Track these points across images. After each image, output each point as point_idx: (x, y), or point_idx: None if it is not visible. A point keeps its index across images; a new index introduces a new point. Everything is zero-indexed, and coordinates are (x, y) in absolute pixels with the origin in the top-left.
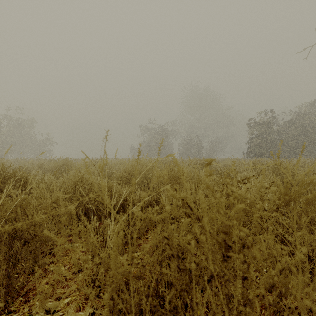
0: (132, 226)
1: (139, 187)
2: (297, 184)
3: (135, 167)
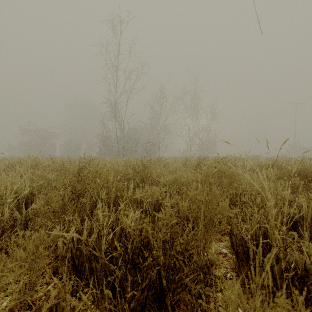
0: None
1: None
2: None
3: None
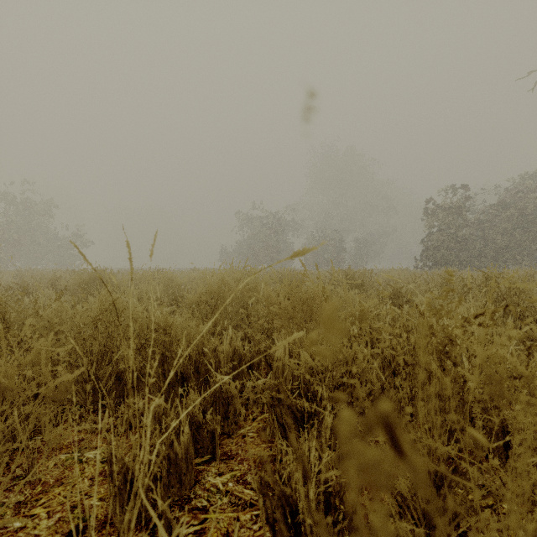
0: (212, 410)
1: (233, 322)
2: (536, 318)
3: (224, 283)
